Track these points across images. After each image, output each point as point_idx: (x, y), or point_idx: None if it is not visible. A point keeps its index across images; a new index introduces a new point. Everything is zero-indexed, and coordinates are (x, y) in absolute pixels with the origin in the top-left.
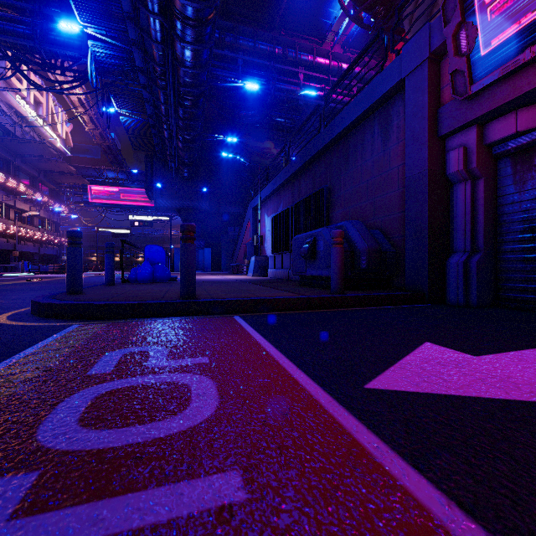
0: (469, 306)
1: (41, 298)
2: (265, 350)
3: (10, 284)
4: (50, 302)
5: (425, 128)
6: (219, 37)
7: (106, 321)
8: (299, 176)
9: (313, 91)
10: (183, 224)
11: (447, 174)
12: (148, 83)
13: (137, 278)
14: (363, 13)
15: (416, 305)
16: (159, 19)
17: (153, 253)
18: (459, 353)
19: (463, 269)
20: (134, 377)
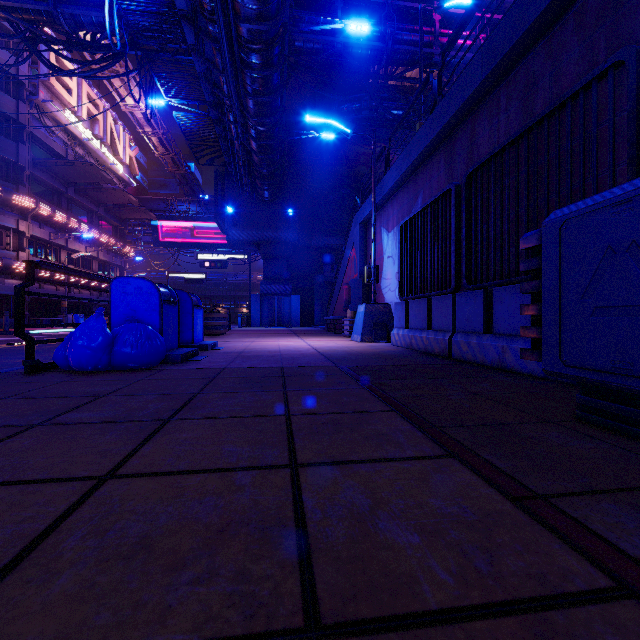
0: None
1: None
2: None
3: None
4: None
5: None
6: None
7: None
8: (470, 118)
9: None
10: None
11: None
12: (195, 34)
13: (68, 360)
14: None
15: None
16: None
17: (130, 296)
18: None
19: None
20: None
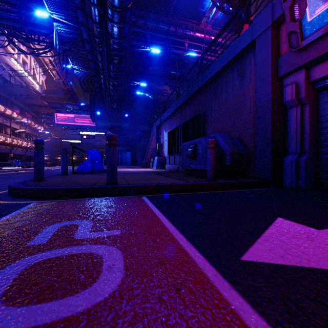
0: (299, 190)
1: (15, 184)
2: (163, 224)
3: (4, 174)
4: (19, 187)
5: (269, 71)
6: (135, 20)
7: (56, 200)
8: (185, 106)
9: (194, 53)
10: (109, 134)
11: (284, 102)
12: (91, 49)
13: (82, 170)
14: (225, 5)
15: (263, 188)
16: (97, 8)
17: (93, 154)
18: (305, 226)
19: (295, 164)
20: (61, 248)
